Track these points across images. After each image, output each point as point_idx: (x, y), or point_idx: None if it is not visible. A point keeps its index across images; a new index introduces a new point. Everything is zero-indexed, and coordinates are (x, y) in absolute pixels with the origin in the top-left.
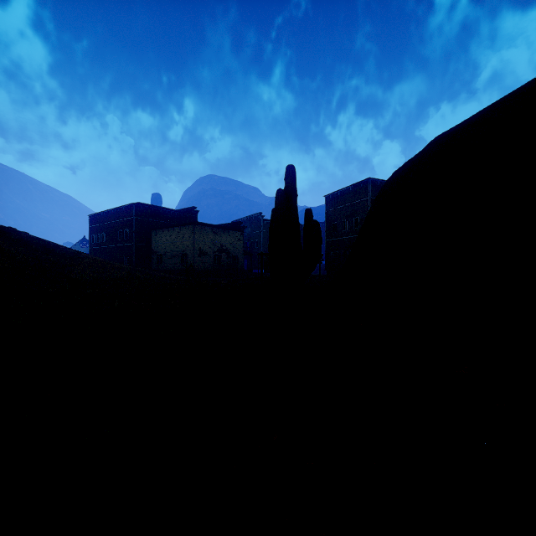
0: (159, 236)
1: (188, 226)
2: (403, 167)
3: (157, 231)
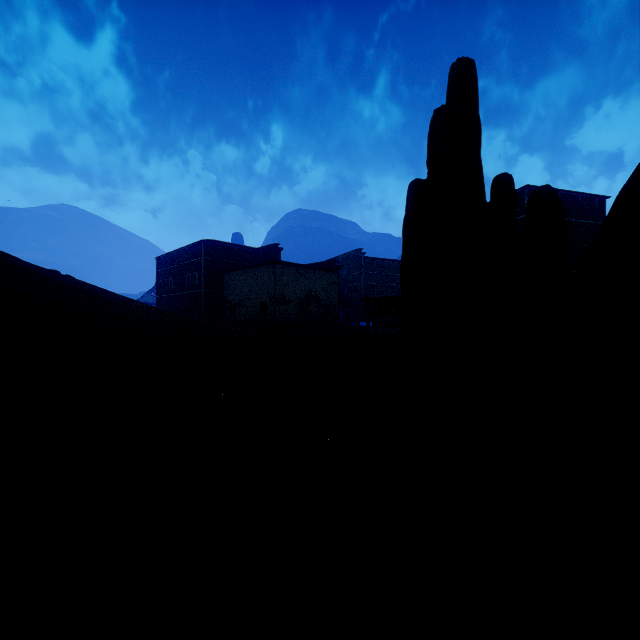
0: (233, 280)
1: (267, 266)
2: None
3: (231, 274)
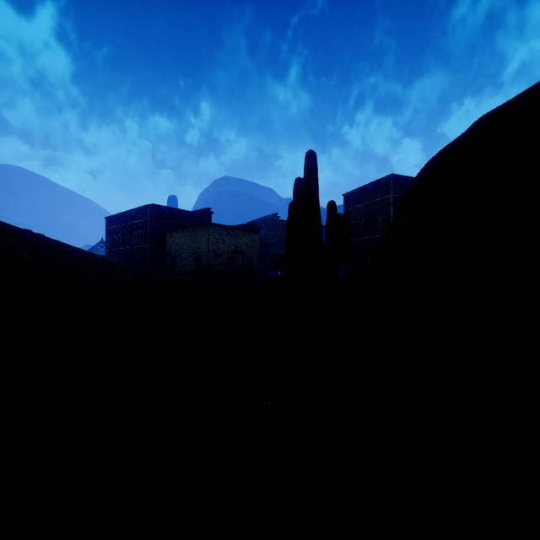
0: (173, 238)
1: (202, 227)
2: (441, 152)
3: (172, 233)
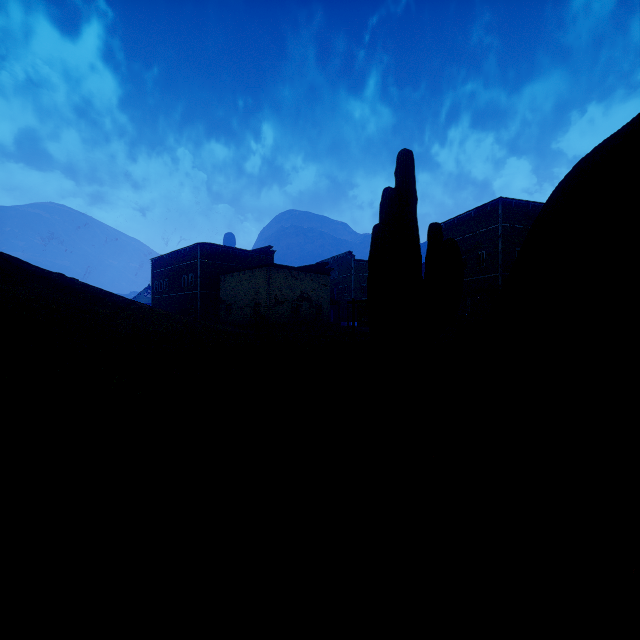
0: (228, 282)
1: (261, 269)
2: (599, 148)
3: (226, 276)
